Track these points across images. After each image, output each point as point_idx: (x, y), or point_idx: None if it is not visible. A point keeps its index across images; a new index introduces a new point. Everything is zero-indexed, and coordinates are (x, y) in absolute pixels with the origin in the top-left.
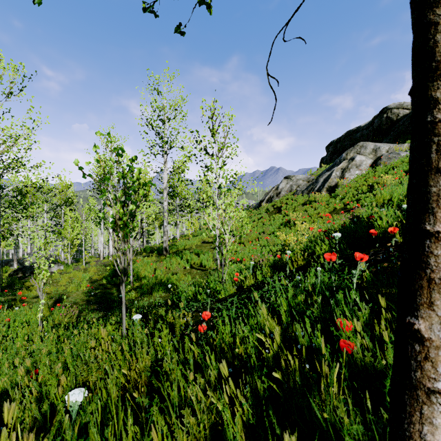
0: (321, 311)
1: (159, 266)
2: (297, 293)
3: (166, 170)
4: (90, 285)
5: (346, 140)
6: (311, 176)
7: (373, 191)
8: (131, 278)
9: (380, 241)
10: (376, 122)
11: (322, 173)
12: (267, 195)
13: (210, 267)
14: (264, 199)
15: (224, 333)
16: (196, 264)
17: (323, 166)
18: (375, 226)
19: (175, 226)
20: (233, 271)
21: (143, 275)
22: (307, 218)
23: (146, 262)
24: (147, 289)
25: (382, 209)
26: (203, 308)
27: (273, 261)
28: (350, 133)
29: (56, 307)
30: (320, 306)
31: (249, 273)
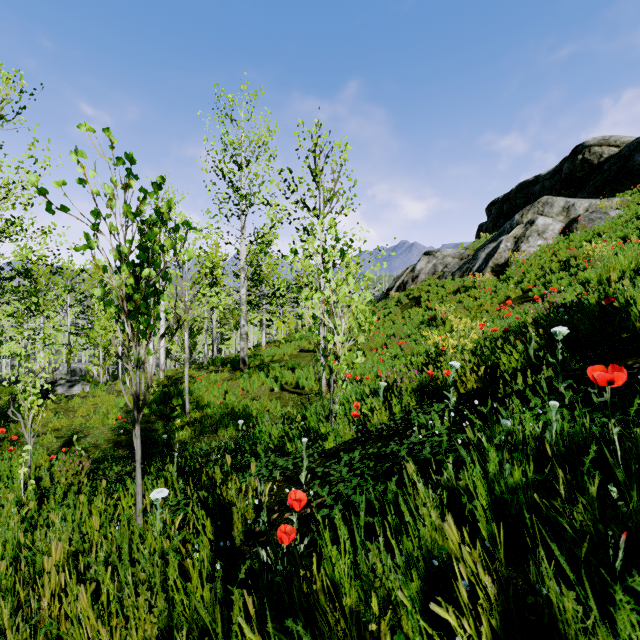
0: (596, 520)
1: (232, 387)
2: (503, 459)
3: (244, 240)
4: (124, 417)
5: (518, 196)
6: (465, 251)
7: (571, 270)
8: (187, 406)
9: (637, 344)
10: (566, 167)
11: (482, 247)
12: (398, 280)
13: (311, 389)
14: (393, 286)
15: (338, 565)
16: (289, 385)
17: (483, 236)
18: (631, 314)
19: (260, 327)
20: (350, 397)
21: (207, 402)
22: (464, 312)
23: (213, 381)
24: (211, 423)
25: (632, 285)
26: (295, 469)
27: (420, 381)
28: (524, 186)
29: (61, 454)
30: (595, 507)
31: (378, 403)
